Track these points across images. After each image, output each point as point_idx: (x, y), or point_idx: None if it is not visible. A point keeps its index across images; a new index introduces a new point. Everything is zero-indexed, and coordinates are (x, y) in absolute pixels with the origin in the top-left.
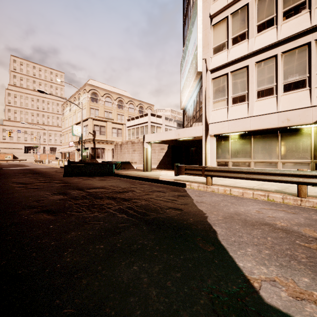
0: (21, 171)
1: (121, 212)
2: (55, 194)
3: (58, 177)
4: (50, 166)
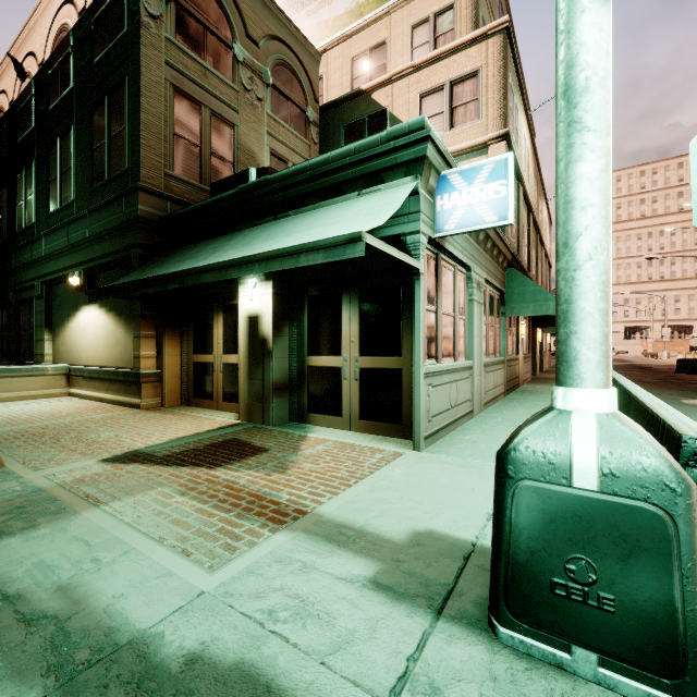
0: (623, 366)
1: (693, 387)
2: (654, 379)
3: (668, 373)
4: (669, 363)
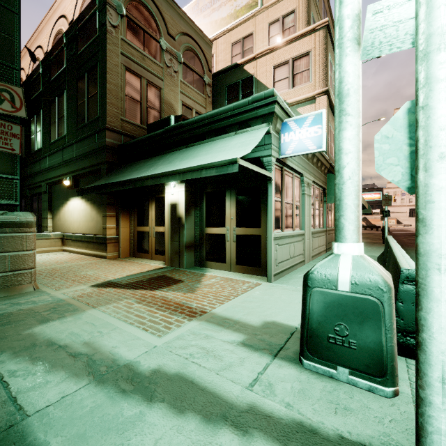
0: (406, 234)
1: None
2: None
3: None
4: None
